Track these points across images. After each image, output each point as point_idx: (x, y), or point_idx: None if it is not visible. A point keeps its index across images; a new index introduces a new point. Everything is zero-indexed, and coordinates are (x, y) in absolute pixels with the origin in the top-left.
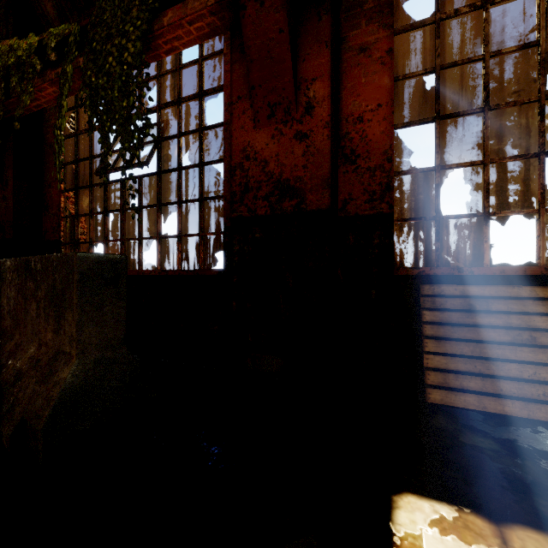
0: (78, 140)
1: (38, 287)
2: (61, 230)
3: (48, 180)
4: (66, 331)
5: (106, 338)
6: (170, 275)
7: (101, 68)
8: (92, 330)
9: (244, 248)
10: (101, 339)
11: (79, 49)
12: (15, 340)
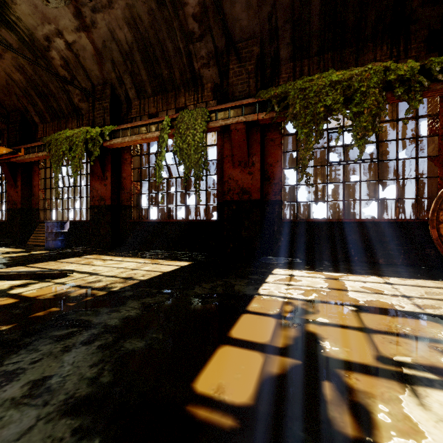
0: None
1: None
2: None
3: None
4: None
5: None
6: (3, 222)
7: None
8: None
9: (9, 215)
10: None
11: None
12: None
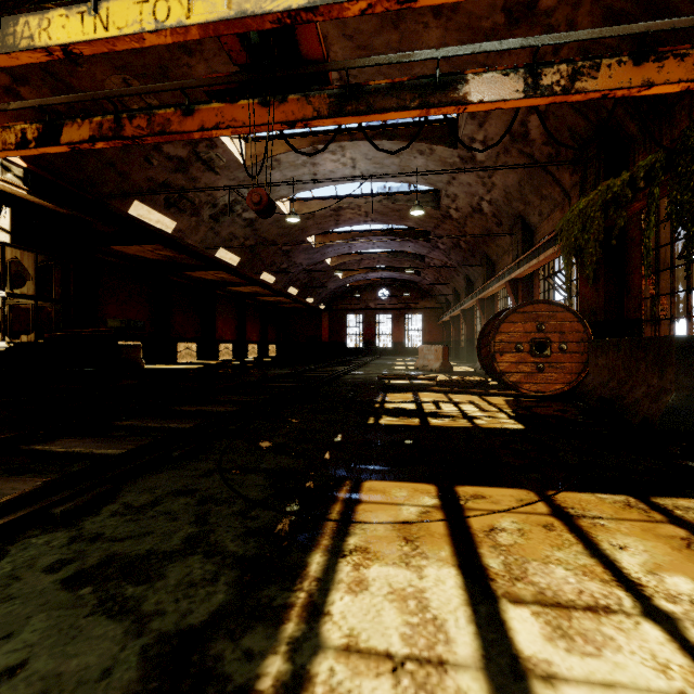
0: (658, 229)
1: (647, 354)
2: (641, 310)
3: (629, 269)
4: (667, 378)
5: (693, 385)
6: None
7: (685, 187)
8: (684, 378)
9: None
10: (689, 385)
11: (663, 169)
12: (629, 384)
